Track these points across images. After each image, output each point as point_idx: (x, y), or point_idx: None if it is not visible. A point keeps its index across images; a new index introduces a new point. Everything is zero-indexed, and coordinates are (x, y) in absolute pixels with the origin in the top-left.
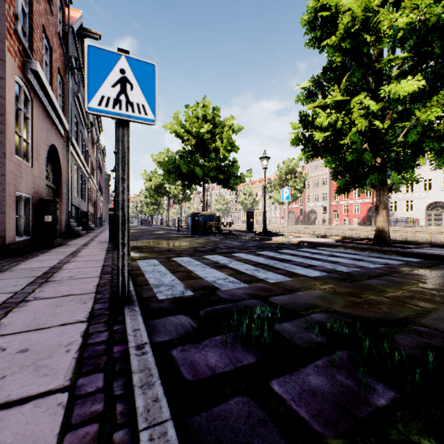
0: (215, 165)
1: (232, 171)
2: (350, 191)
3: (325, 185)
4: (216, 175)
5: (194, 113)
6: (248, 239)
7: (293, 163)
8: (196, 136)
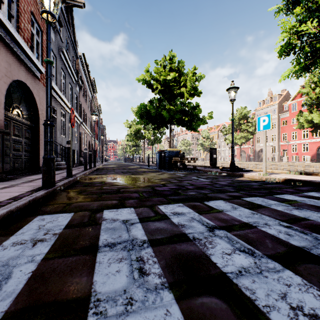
0: (180, 108)
1: (195, 113)
2: (299, 132)
3: (273, 128)
4: (180, 118)
5: (162, 65)
6: (215, 175)
7: (246, 110)
8: (163, 84)
